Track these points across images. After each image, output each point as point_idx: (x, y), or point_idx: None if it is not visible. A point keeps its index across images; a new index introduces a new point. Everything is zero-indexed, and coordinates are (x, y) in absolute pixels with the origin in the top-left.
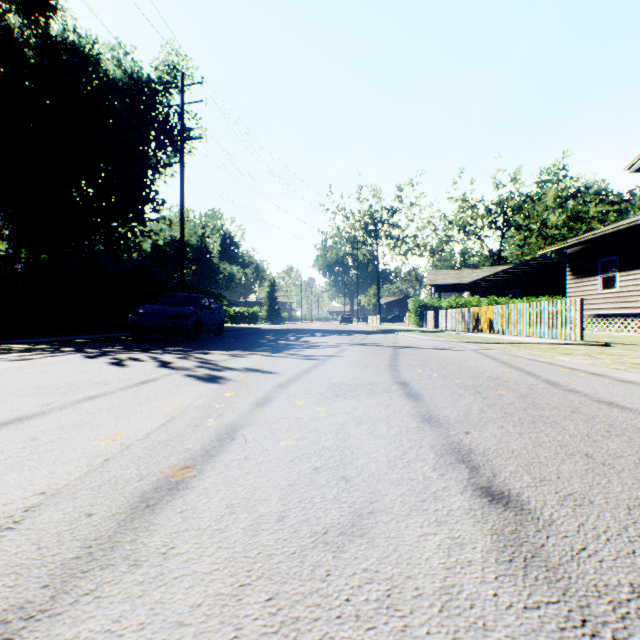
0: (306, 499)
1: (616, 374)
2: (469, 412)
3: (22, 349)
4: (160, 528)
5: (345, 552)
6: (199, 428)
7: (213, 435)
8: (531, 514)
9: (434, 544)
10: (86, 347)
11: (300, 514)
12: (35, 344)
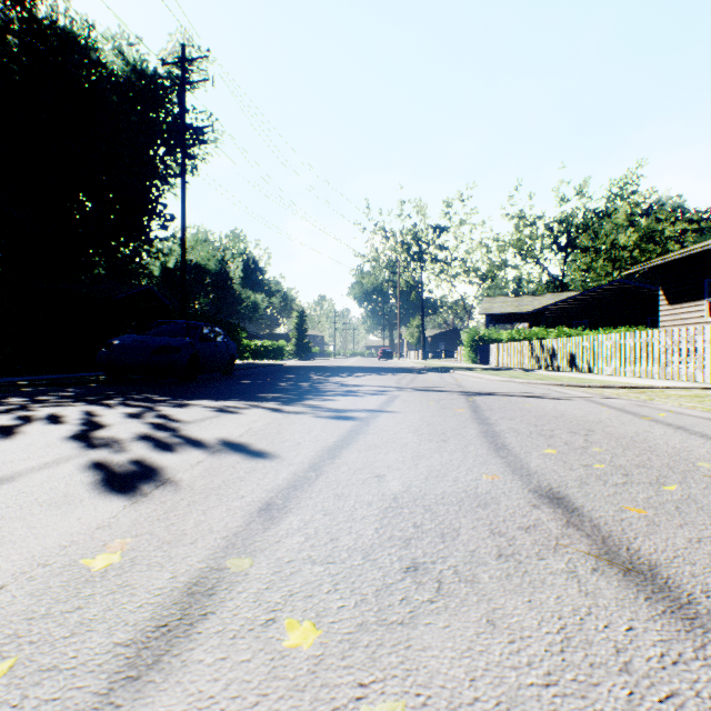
0: None
1: None
2: None
3: None
4: None
5: None
6: None
7: None
8: None
9: None
10: (18, 394)
11: None
12: None
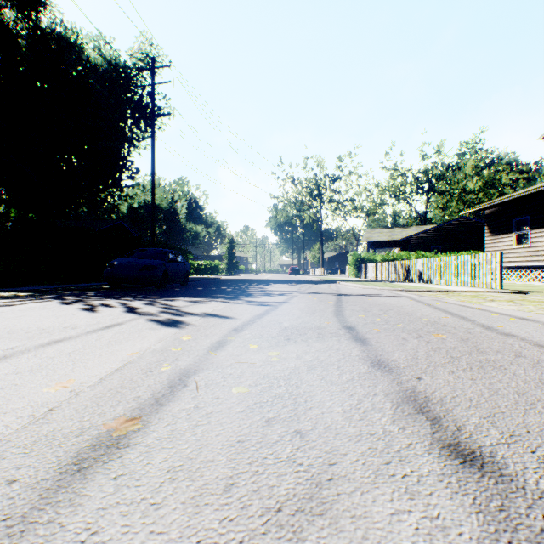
0: (257, 460)
1: (543, 319)
2: (416, 356)
3: (8, 296)
4: (86, 502)
5: (304, 541)
6: (153, 373)
7: (165, 381)
8: (514, 482)
9: (411, 528)
10: (65, 294)
11: (250, 482)
12: (21, 292)
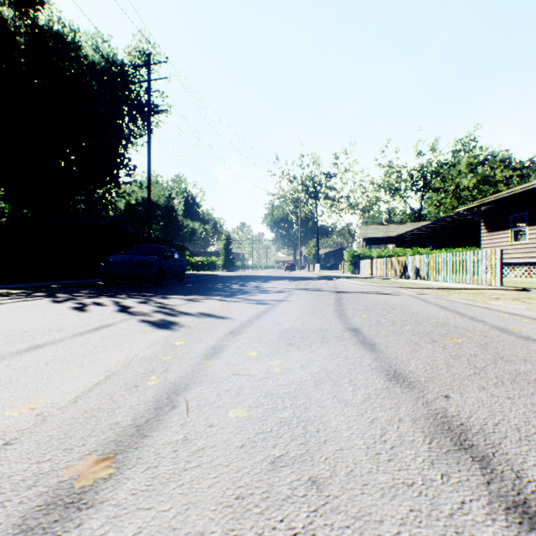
0: (263, 533)
1: None
2: (436, 366)
3: None
4: None
5: None
6: (137, 389)
7: (151, 400)
8: None
9: None
10: (59, 292)
11: None
12: (14, 289)
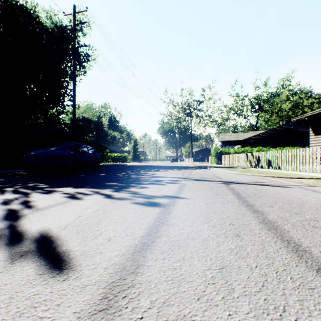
0: None
1: None
2: None
3: None
4: None
5: None
6: None
7: None
8: None
9: None
10: None
11: None
12: None
